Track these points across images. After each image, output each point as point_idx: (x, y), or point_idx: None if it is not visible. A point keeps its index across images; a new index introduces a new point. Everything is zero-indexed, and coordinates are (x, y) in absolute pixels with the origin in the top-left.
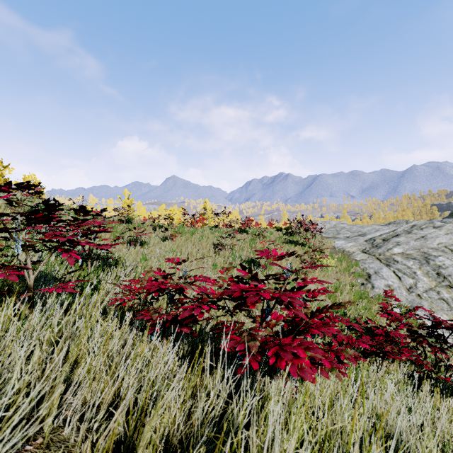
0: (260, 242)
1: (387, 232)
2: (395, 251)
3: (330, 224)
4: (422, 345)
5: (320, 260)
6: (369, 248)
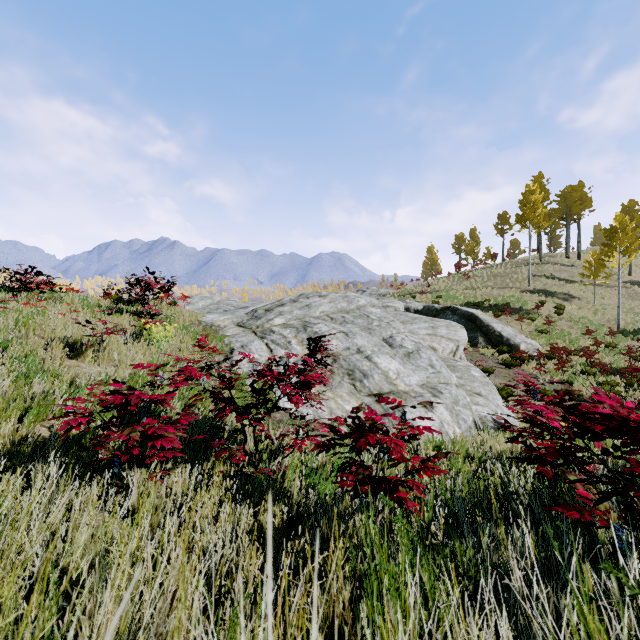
0: (27, 303)
1: (273, 302)
2: (276, 322)
3: (212, 300)
4: (241, 423)
5: (147, 326)
6: (247, 320)
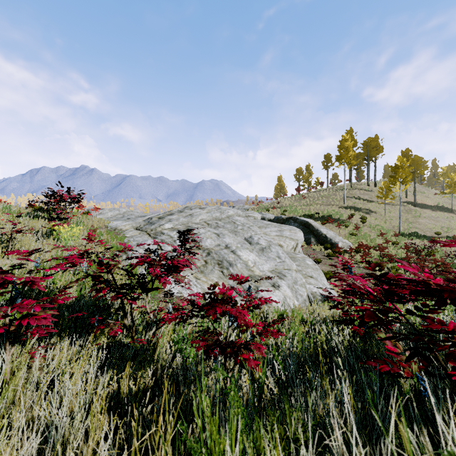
0: None
1: (165, 212)
2: (166, 226)
3: (119, 211)
4: (122, 302)
5: (56, 228)
6: (144, 225)
